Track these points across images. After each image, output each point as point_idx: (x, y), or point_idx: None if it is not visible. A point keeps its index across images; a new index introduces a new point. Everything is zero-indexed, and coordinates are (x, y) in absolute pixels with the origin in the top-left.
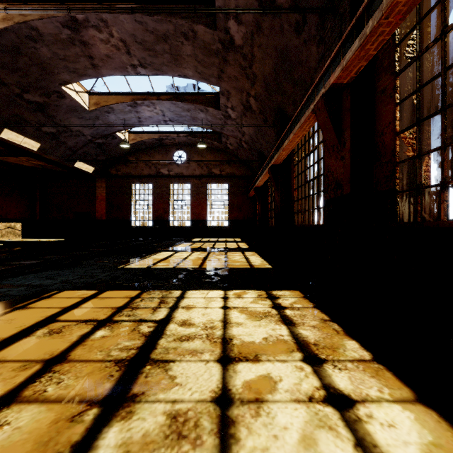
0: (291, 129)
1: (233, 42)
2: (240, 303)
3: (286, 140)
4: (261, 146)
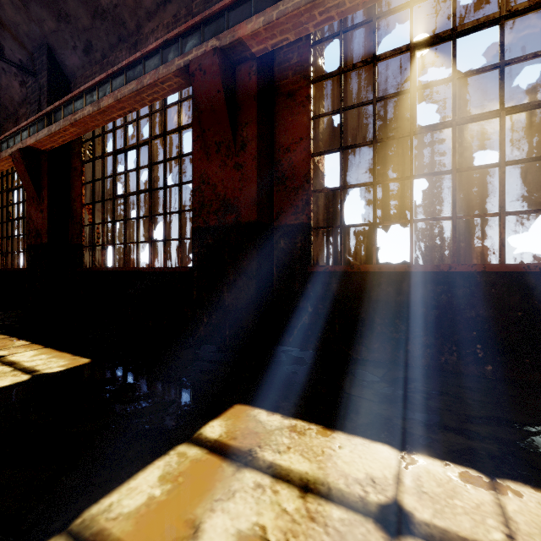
0: None
1: None
2: None
3: None
4: None
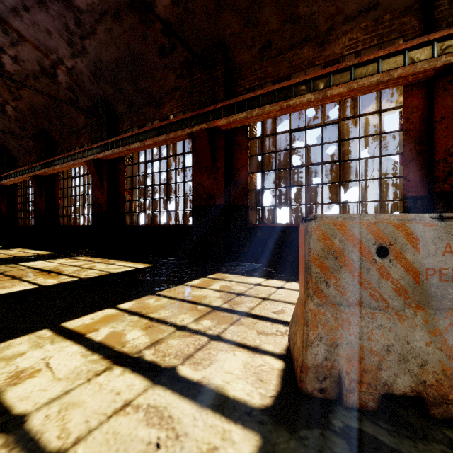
0: (63, 160)
1: (3, 66)
2: (61, 261)
3: (58, 165)
4: (9, 145)
